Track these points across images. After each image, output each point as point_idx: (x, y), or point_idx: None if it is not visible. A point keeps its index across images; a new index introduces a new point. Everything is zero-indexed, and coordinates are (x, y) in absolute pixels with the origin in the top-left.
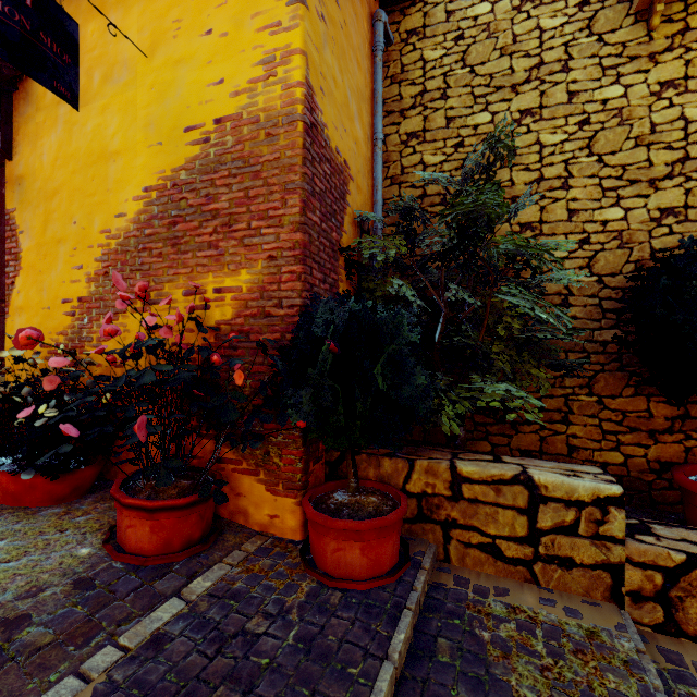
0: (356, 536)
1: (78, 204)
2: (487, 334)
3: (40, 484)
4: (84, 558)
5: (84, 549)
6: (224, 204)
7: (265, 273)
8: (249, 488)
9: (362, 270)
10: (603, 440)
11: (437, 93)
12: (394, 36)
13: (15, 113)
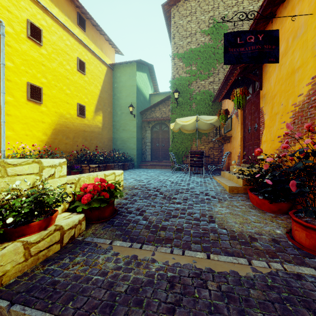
0: None
1: (283, 97)
2: None
3: (266, 203)
4: (277, 233)
5: (278, 231)
6: None
7: None
8: None
9: None
10: None
11: None
12: None
13: (263, 73)
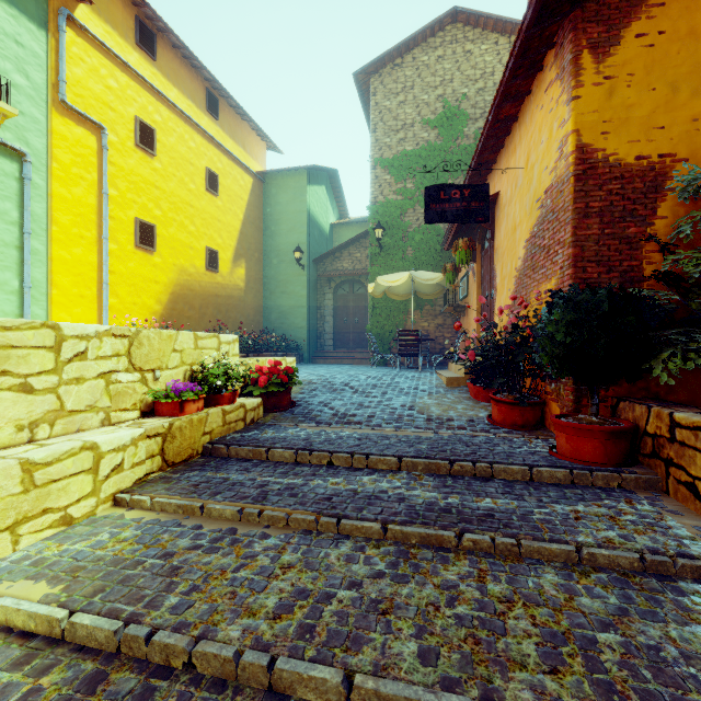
0: (562, 429)
1: (509, 257)
2: None
3: (481, 391)
4: (479, 416)
5: (481, 414)
6: (547, 240)
7: (559, 278)
8: (554, 410)
9: None
10: None
11: None
12: None
13: (495, 217)
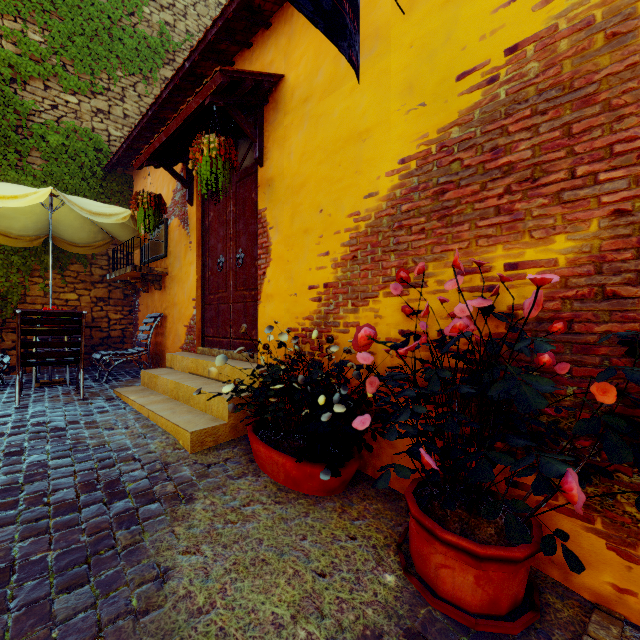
0: None
1: (324, 192)
2: None
3: (318, 474)
4: (394, 590)
5: (387, 574)
6: (523, 153)
7: (604, 237)
8: (572, 535)
9: None
10: None
11: None
12: None
13: (266, 124)
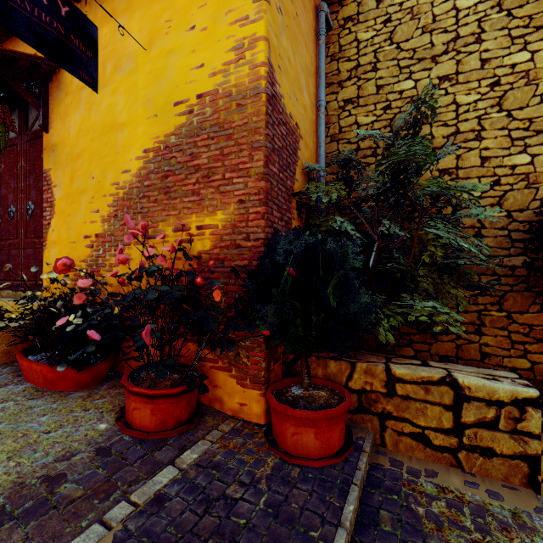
0: (311, 423)
1: (96, 163)
2: (413, 261)
3: (70, 374)
4: (102, 431)
5: (102, 424)
6: (204, 160)
7: (236, 214)
8: (224, 381)
9: (309, 210)
10: (512, 349)
11: (368, 66)
12: (334, 23)
13: (51, 98)
